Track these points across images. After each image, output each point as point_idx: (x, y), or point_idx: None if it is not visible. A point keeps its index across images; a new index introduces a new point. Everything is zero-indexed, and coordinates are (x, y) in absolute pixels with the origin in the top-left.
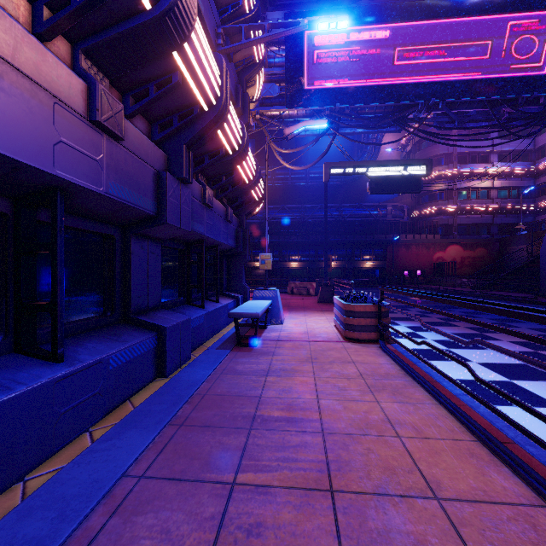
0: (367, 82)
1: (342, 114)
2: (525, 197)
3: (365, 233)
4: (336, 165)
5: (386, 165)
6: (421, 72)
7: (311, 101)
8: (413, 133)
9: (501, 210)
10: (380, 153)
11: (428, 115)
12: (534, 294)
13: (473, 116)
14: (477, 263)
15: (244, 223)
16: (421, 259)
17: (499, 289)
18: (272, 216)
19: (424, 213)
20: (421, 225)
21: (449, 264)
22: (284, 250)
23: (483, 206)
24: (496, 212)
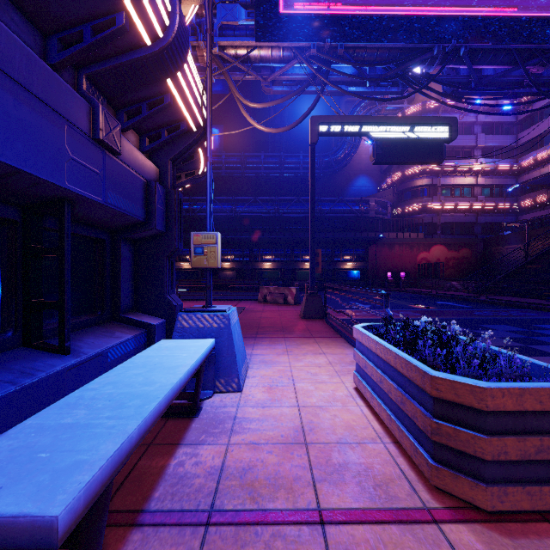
0: (368, 9)
1: (333, 56)
2: (508, 196)
3: (346, 230)
4: (327, 119)
5: (396, 124)
6: (439, 0)
7: (292, 33)
8: (422, 92)
9: (484, 208)
10: (360, 146)
11: (446, 64)
12: (549, 300)
13: (495, 75)
14: (461, 264)
15: (168, 175)
16: (404, 260)
17: (500, 293)
18: (242, 209)
19: (407, 211)
20: (404, 223)
21: (436, 265)
22: (256, 249)
23: (467, 204)
24: (480, 211)
